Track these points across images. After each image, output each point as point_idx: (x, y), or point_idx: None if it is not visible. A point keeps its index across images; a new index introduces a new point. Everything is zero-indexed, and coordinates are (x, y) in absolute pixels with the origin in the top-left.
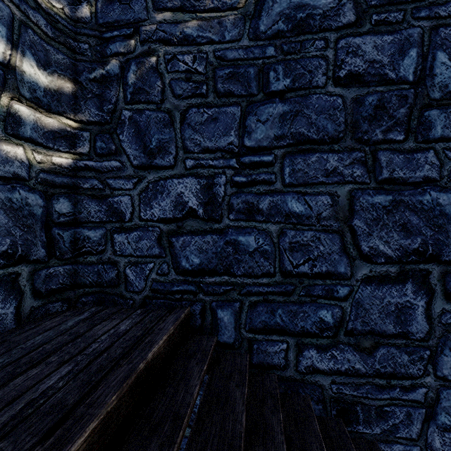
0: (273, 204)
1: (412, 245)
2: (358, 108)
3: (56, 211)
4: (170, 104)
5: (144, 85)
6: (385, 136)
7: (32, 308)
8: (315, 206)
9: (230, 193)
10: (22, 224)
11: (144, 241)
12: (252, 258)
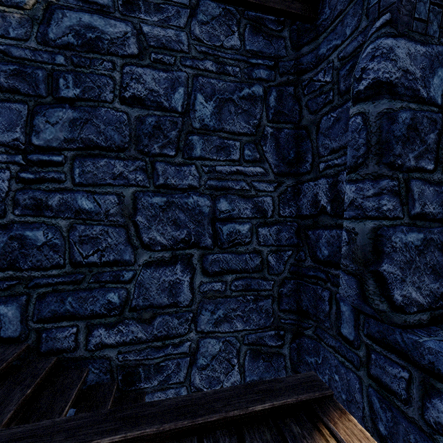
0: (63, 201)
1: (181, 236)
2: (140, 125)
3: None
4: None
5: None
6: (161, 151)
7: None
8: (104, 204)
9: (16, 189)
10: None
11: None
12: (41, 251)
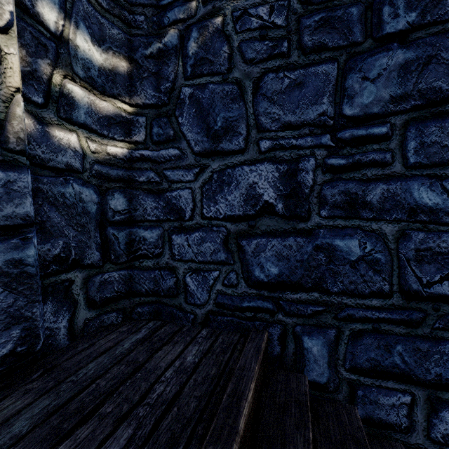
0: (388, 195)
1: None
2: None
3: (110, 208)
4: (239, 73)
5: (207, 54)
6: None
7: (85, 320)
8: None
9: (322, 181)
10: (76, 223)
11: (207, 243)
12: (355, 270)
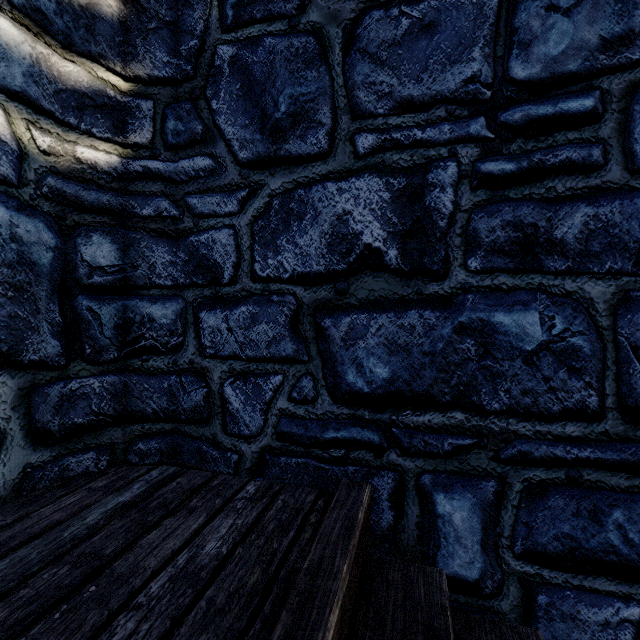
0: (595, 225)
1: None
2: None
3: (83, 260)
4: (318, 13)
5: None
6: None
7: (26, 467)
8: None
9: (471, 204)
10: (2, 281)
11: (261, 326)
12: (533, 368)
